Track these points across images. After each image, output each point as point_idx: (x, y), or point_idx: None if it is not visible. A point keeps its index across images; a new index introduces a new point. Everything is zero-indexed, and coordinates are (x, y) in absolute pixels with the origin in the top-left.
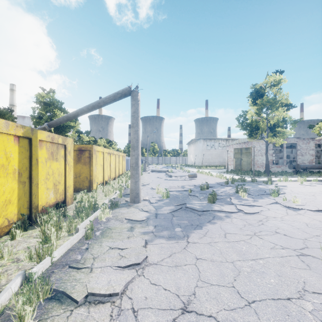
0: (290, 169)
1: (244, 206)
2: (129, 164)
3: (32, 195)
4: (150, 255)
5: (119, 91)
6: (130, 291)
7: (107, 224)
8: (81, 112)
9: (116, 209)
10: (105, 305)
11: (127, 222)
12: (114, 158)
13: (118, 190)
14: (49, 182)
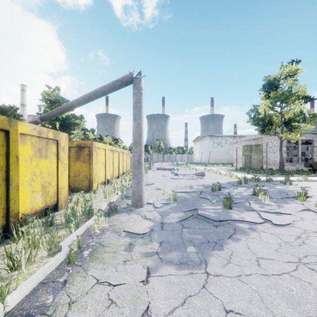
0: (306, 167)
1: (269, 213)
2: None
3: (9, 201)
4: (154, 299)
5: (119, 78)
6: None
7: (100, 238)
8: (77, 104)
9: (115, 215)
10: None
11: (125, 235)
12: (118, 155)
13: (120, 191)
14: (35, 183)
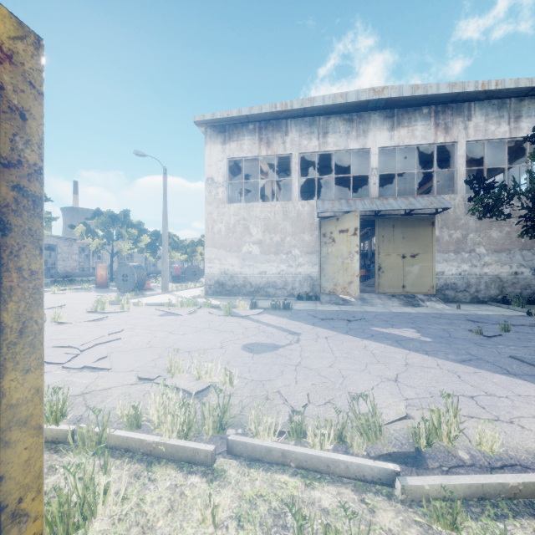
0: (47, 278)
1: None
2: None
3: None
4: None
5: None
6: None
7: None
8: None
9: None
10: None
11: None
12: None
13: None
14: None
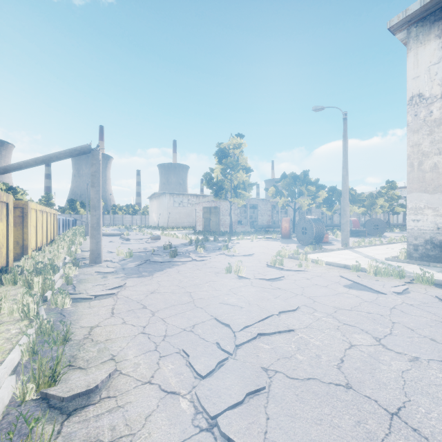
0: (251, 229)
1: (198, 257)
2: (59, 225)
3: None
4: (127, 284)
5: (77, 148)
6: (120, 294)
7: (78, 277)
8: (26, 166)
9: (78, 269)
10: (109, 298)
11: (97, 274)
12: (46, 217)
13: (67, 256)
14: None
